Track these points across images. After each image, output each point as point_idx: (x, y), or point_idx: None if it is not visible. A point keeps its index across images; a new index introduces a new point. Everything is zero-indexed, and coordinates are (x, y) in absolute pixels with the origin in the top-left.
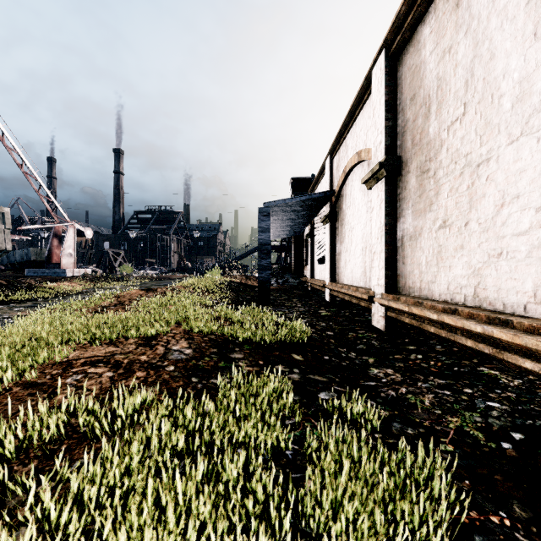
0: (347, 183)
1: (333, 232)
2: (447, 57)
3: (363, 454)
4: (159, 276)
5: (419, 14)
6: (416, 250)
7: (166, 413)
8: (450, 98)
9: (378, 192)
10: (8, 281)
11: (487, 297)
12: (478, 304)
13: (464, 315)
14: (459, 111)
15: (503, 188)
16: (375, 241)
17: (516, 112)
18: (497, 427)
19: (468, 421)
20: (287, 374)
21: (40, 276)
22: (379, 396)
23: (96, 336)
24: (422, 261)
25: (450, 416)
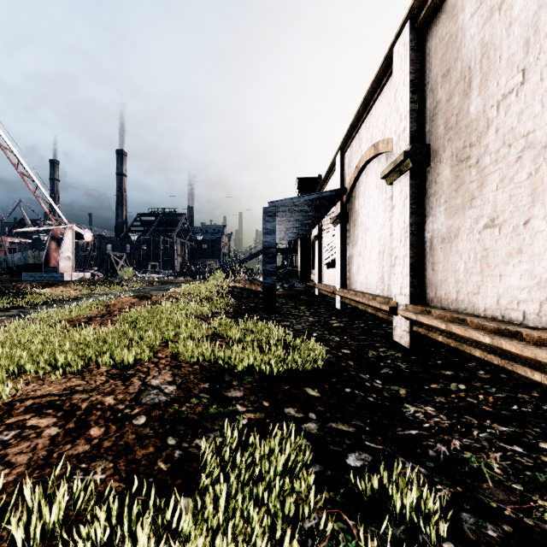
0: (360, 179)
1: (344, 233)
2: (496, 15)
3: None
4: (160, 280)
5: None
6: (450, 255)
7: None
8: (502, 66)
9: (401, 187)
10: None
11: None
12: (545, 325)
13: (531, 341)
14: (515, 80)
15: None
16: (397, 243)
17: None
18: None
19: None
20: (301, 424)
21: (36, 281)
22: (428, 457)
23: (58, 365)
24: (459, 268)
25: (538, 496)
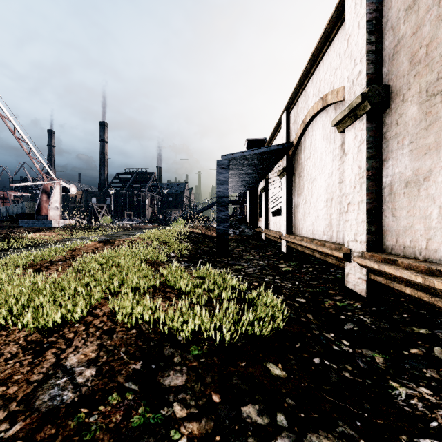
0: (306, 134)
1: (290, 184)
2: None
3: None
4: (132, 226)
5: None
6: (418, 199)
7: None
8: None
9: (355, 132)
10: None
11: None
12: None
13: None
14: None
15: None
16: (351, 190)
17: None
18: None
19: None
20: (268, 441)
21: (30, 227)
22: None
23: None
24: (431, 213)
25: None
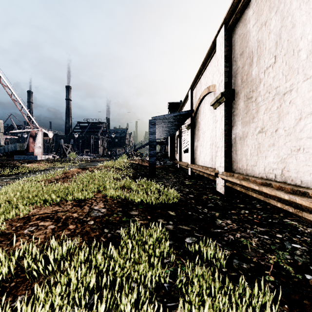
0: (201, 105)
1: (193, 134)
2: (264, 27)
3: (216, 287)
4: (91, 160)
5: (246, 2)
6: (244, 146)
7: (82, 261)
8: (266, 53)
9: (220, 110)
10: (2, 163)
11: (290, 176)
12: (284, 180)
13: (276, 187)
14: (271, 60)
15: (301, 108)
16: (218, 140)
17: (310, 60)
18: (301, 262)
19: (282, 258)
20: (165, 225)
21: (22, 160)
22: (223, 240)
23: (47, 200)
24: (247, 153)
25: (269, 254)
